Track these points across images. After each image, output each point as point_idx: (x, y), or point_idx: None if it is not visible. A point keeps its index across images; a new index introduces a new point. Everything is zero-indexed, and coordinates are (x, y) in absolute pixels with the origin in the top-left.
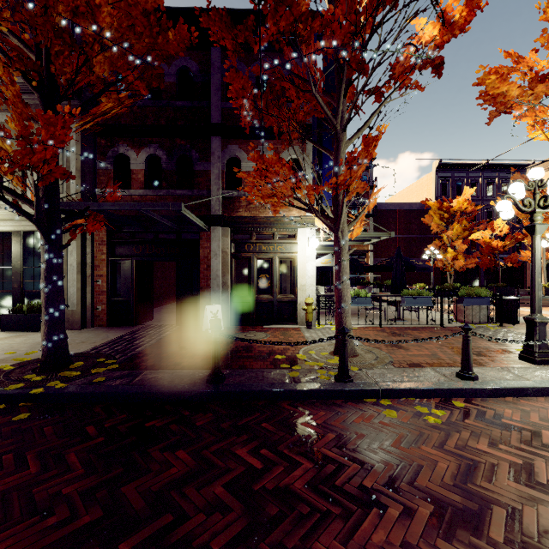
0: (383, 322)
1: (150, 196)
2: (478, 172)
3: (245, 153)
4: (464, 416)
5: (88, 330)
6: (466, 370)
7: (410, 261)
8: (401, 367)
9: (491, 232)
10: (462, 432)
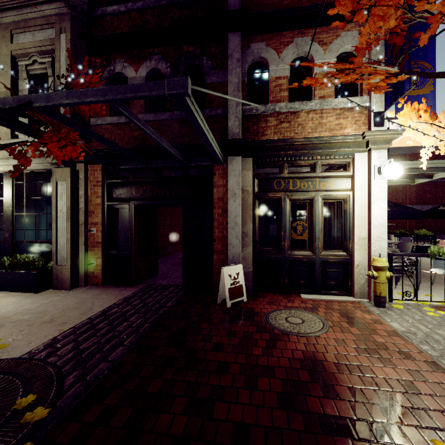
0: None
1: (151, 122)
2: None
3: (275, 52)
4: None
5: (78, 292)
6: None
7: None
8: None
9: None
10: None
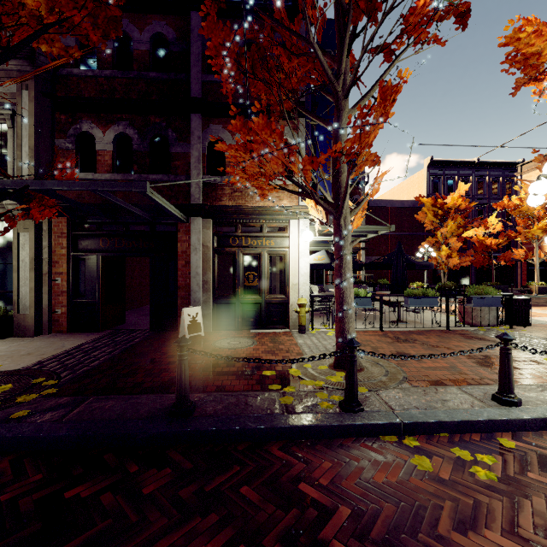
0: (383, 324)
1: (119, 181)
2: (469, 170)
3: (230, 134)
4: (523, 465)
5: (43, 337)
6: (506, 392)
7: (409, 258)
8: (419, 386)
9: (484, 230)
10: (533, 498)
